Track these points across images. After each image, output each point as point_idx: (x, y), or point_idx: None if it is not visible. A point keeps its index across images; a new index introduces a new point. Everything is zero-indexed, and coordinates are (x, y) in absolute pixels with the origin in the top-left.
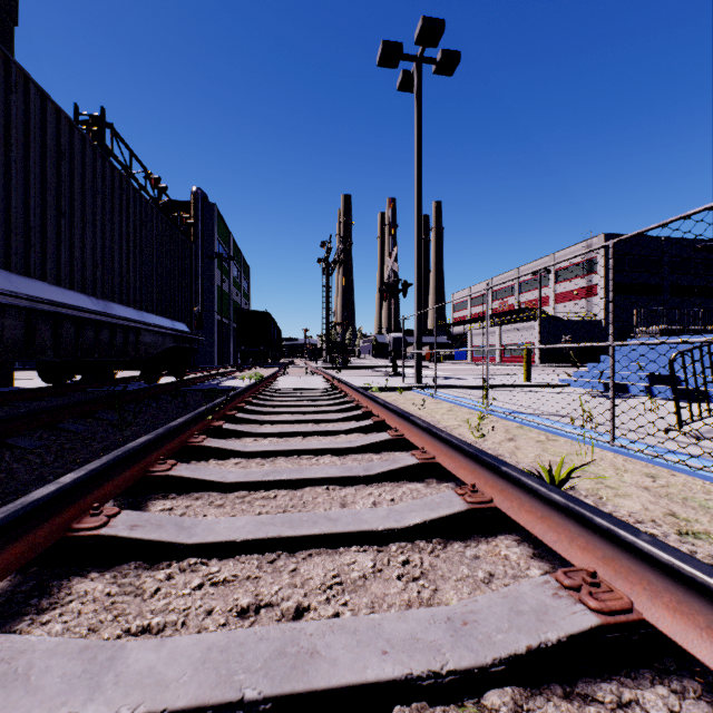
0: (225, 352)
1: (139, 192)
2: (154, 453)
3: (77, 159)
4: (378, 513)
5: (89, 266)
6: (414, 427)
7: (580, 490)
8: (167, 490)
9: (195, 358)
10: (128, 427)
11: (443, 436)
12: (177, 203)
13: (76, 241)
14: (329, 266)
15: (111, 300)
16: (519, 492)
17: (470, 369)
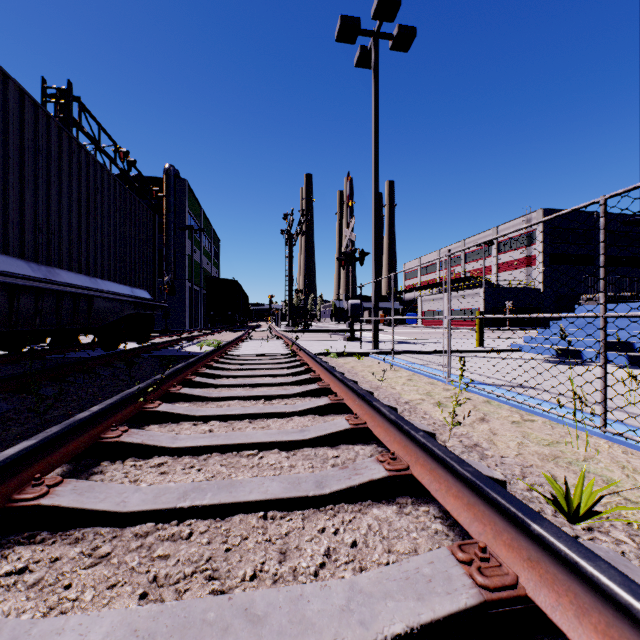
0: (196, 317)
1: (93, 156)
2: (36, 465)
3: (12, 114)
4: (332, 596)
5: (30, 230)
6: (378, 415)
7: (597, 508)
8: (37, 527)
9: (167, 322)
10: (47, 410)
11: (420, 439)
12: (151, 179)
13: (11, 202)
14: (291, 238)
15: (59, 266)
16: (573, 582)
17: (421, 332)
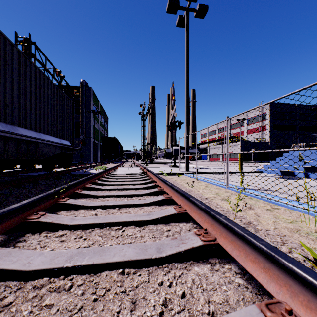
0: (96, 156)
1: (38, 69)
2: None
3: None
4: None
5: (1, 105)
6: (193, 205)
7: None
8: None
9: (81, 159)
10: (2, 203)
11: (223, 220)
12: (73, 87)
13: None
14: (144, 116)
15: (18, 125)
16: None
17: (209, 164)
